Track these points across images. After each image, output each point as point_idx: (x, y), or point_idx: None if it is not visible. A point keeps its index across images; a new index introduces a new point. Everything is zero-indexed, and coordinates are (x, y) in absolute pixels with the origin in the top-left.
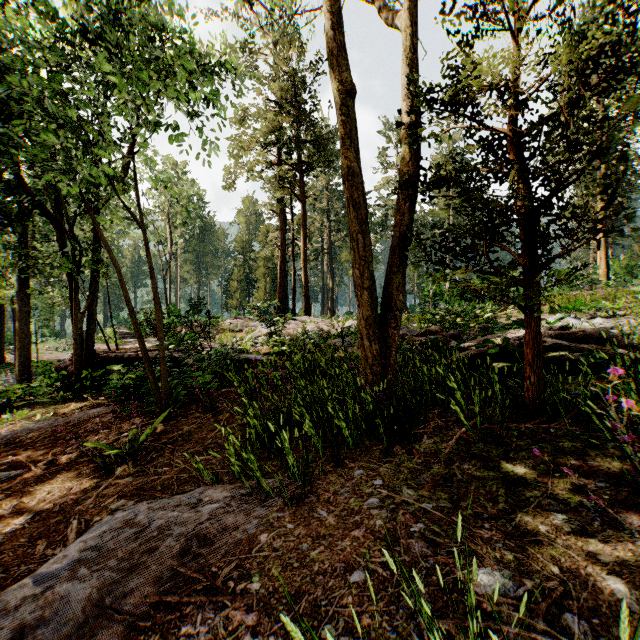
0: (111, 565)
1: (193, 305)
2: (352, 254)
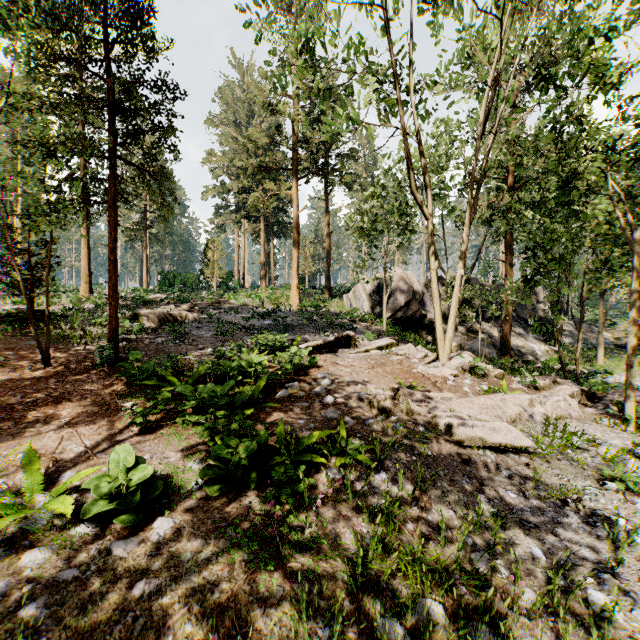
0: None
1: None
2: None
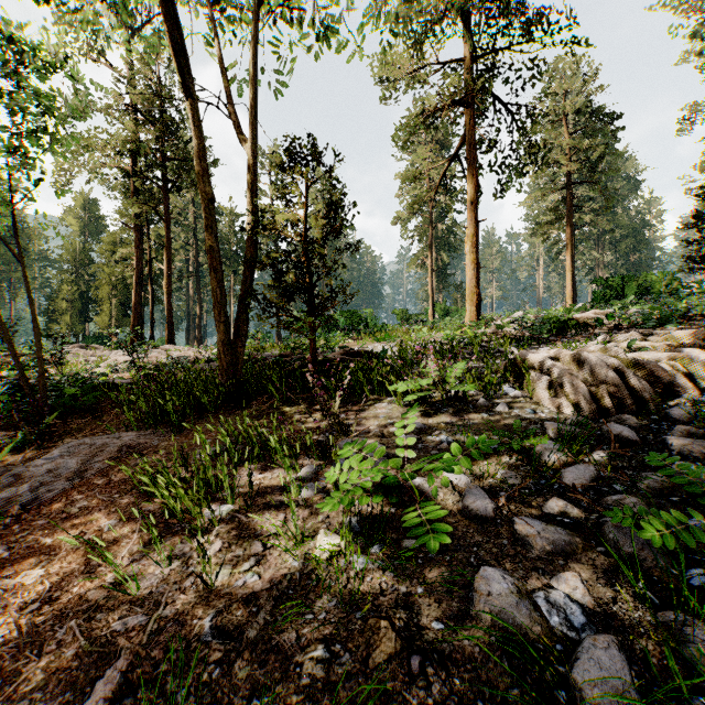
0: (81, 456)
1: None
2: (213, 300)
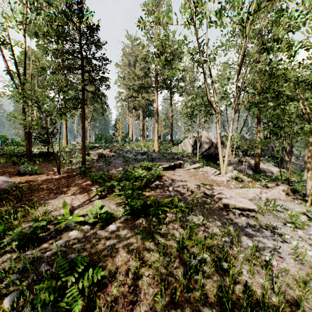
0: None
1: None
2: (26, 139)
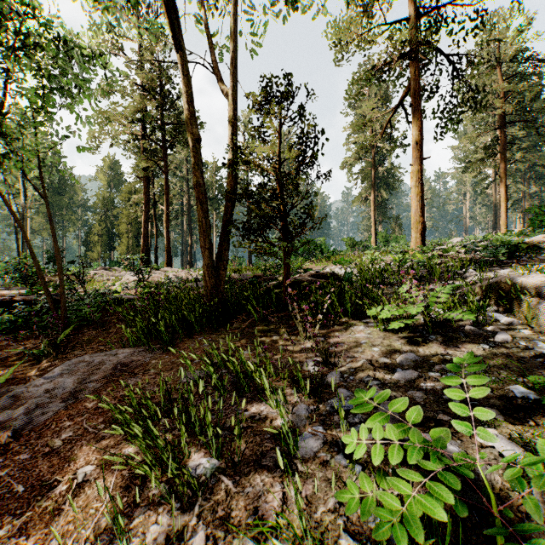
0: (79, 374)
1: (51, 257)
2: (199, 229)
